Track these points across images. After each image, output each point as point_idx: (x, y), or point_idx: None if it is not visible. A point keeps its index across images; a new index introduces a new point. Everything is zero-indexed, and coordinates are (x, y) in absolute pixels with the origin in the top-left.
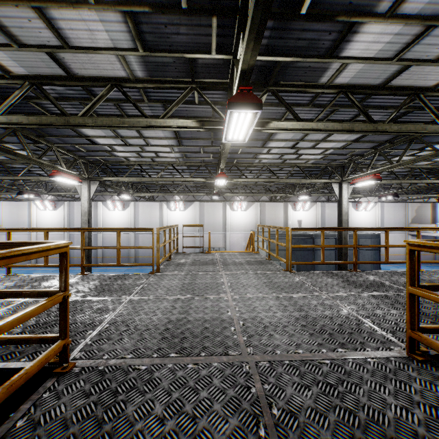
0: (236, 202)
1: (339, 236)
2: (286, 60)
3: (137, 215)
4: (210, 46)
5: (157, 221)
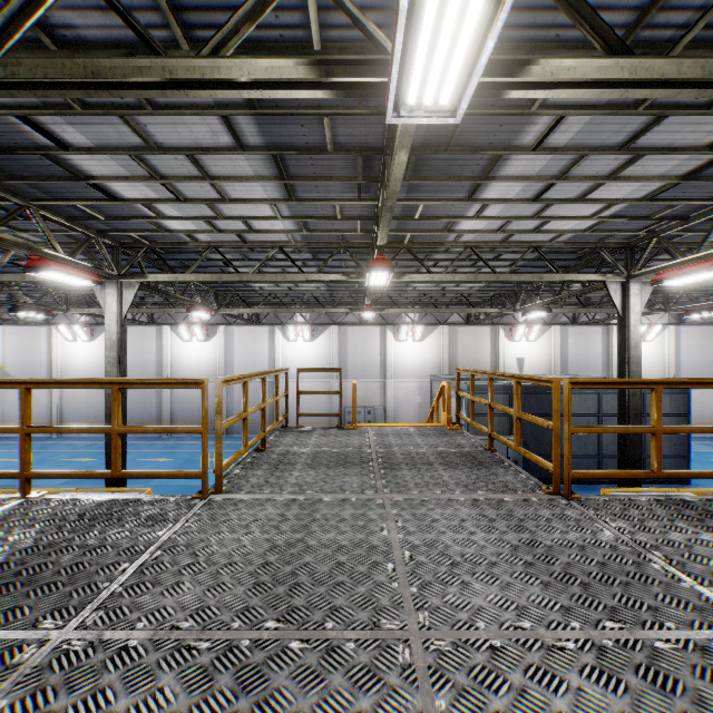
0: (404, 326)
1: (621, 392)
2: None
3: (230, 348)
4: None
5: (265, 360)
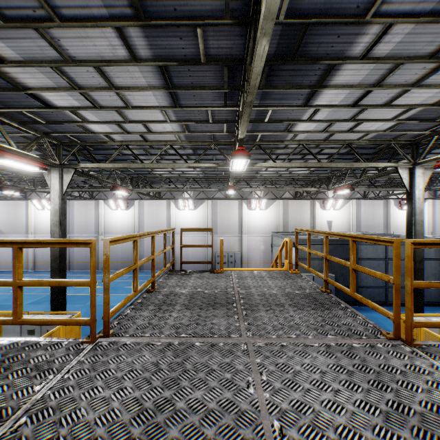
0: (254, 200)
1: None
2: None
3: (142, 215)
4: None
5: (164, 222)
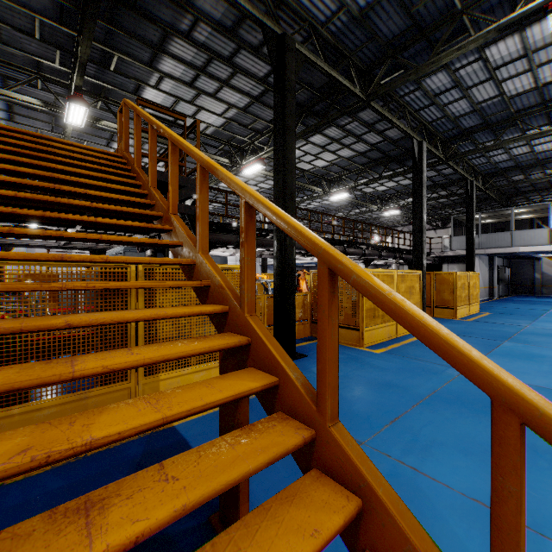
0: None
1: None
2: (109, 87)
3: None
4: (55, 60)
5: None
